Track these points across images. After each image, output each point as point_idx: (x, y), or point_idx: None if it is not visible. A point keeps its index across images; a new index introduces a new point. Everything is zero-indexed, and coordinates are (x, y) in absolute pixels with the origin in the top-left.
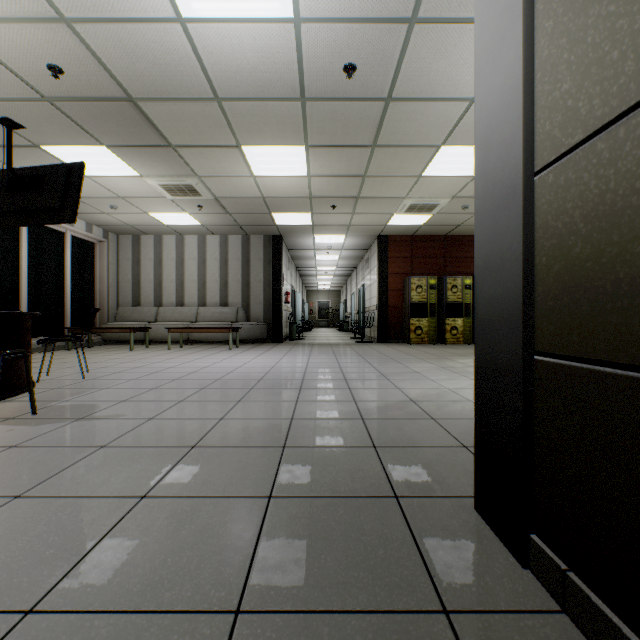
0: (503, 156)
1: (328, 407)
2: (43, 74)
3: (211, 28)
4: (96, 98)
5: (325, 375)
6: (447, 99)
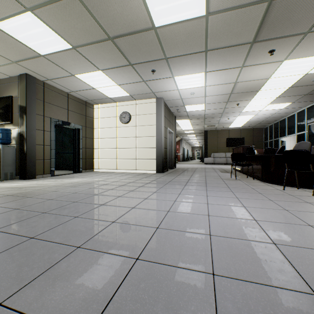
0: (163, 145)
1: (167, 178)
2: (282, 47)
3: (198, 72)
4: (275, 38)
5: (153, 185)
6: (109, 68)
